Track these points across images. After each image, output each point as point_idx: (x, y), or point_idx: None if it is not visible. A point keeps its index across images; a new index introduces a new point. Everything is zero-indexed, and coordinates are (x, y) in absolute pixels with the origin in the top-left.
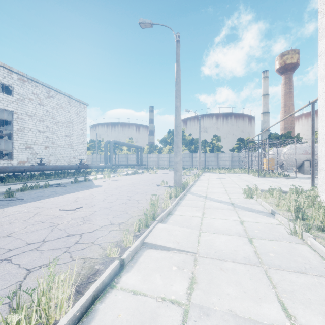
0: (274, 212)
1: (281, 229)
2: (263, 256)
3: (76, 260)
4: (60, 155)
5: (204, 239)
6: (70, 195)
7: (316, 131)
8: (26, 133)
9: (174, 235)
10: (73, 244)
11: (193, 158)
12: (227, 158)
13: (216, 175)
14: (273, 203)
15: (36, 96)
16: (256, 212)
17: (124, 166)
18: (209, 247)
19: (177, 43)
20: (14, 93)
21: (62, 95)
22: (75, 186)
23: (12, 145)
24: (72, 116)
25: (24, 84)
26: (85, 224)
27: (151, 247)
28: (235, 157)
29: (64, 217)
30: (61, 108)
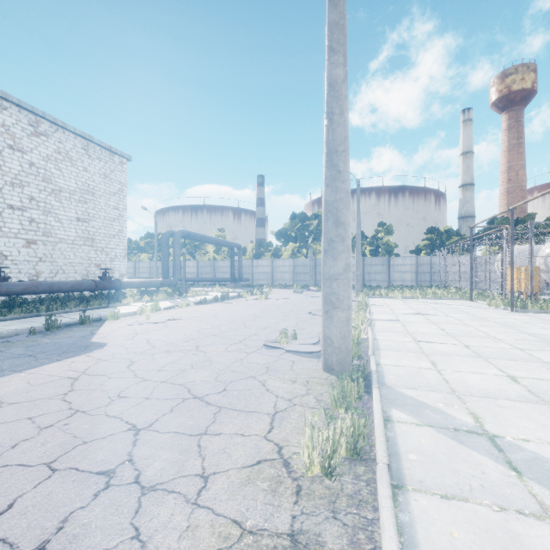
0: None
1: None
2: None
3: None
4: (65, 260)
5: None
6: None
7: None
8: None
9: None
10: None
11: None
12: (407, 266)
13: (404, 305)
14: None
15: (3, 129)
16: None
17: (208, 282)
18: None
19: None
20: None
21: (69, 133)
22: (25, 345)
23: None
24: (93, 179)
25: None
26: None
27: None
28: (423, 264)
29: None
30: (67, 162)
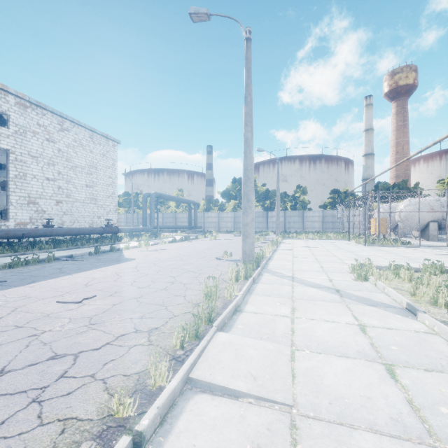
0: (414, 308)
1: (437, 344)
2: (429, 415)
3: (48, 426)
4: (79, 214)
5: (304, 368)
6: (82, 274)
7: (442, 179)
8: (28, 182)
9: (247, 359)
10: (56, 378)
11: (268, 218)
12: (316, 217)
13: (303, 243)
14: (404, 290)
15: (43, 128)
16: (381, 307)
17: (171, 229)
18: (316, 389)
19: (248, 42)
20: (10, 123)
21: (81, 127)
22: (94, 259)
23: (7, 199)
24: (96, 158)
25: (25, 111)
26: (90, 331)
27: (203, 387)
28: (328, 216)
29: (58, 316)
30: (80, 147)
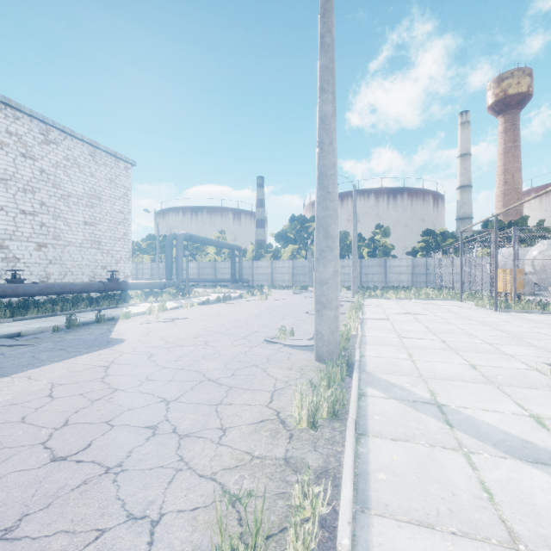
0: None
1: None
2: None
3: None
4: (73, 263)
5: None
6: None
7: None
8: None
9: None
10: None
11: None
12: (403, 268)
13: (396, 306)
14: None
15: (16, 138)
16: None
17: (209, 283)
18: None
19: None
20: None
21: (77, 140)
22: (53, 341)
23: None
24: (99, 184)
25: None
26: None
27: None
28: (419, 266)
29: None
30: (75, 168)
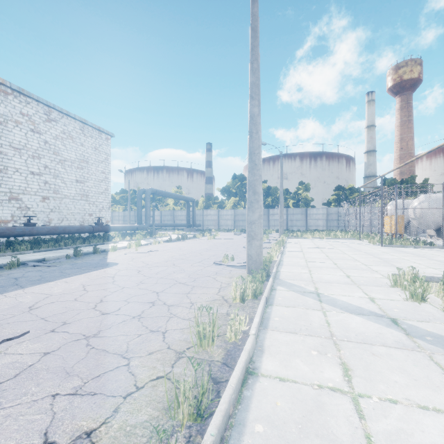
0: None
1: None
2: None
3: None
4: (68, 211)
5: None
6: (38, 288)
7: None
8: (9, 176)
9: None
10: None
11: (269, 216)
12: (320, 215)
13: (310, 243)
14: None
15: (27, 118)
16: None
17: (169, 227)
18: None
19: None
20: None
21: (70, 118)
22: (69, 264)
23: None
24: (87, 152)
25: (6, 98)
26: None
27: None
28: (332, 214)
29: None
30: (70, 139)
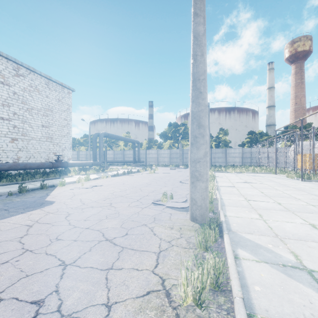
0: None
1: None
2: None
3: None
4: (35, 150)
5: None
6: None
7: None
8: None
9: None
10: None
11: None
12: (237, 154)
13: (236, 177)
14: None
15: None
16: None
17: (120, 163)
18: None
19: None
20: None
21: (37, 75)
22: (3, 203)
23: None
24: (52, 102)
25: None
26: None
27: None
28: (246, 152)
29: None
30: (36, 92)
